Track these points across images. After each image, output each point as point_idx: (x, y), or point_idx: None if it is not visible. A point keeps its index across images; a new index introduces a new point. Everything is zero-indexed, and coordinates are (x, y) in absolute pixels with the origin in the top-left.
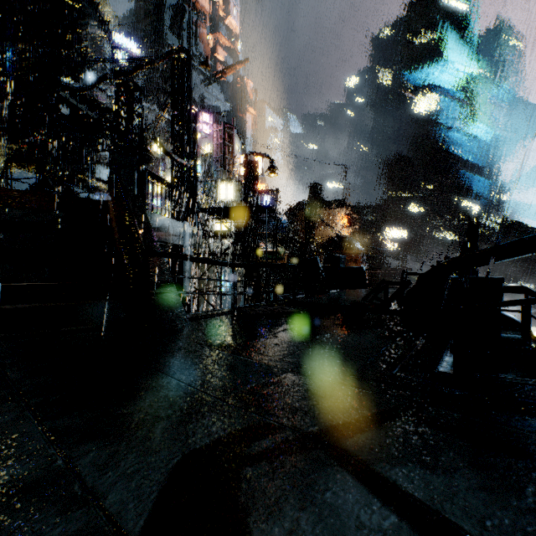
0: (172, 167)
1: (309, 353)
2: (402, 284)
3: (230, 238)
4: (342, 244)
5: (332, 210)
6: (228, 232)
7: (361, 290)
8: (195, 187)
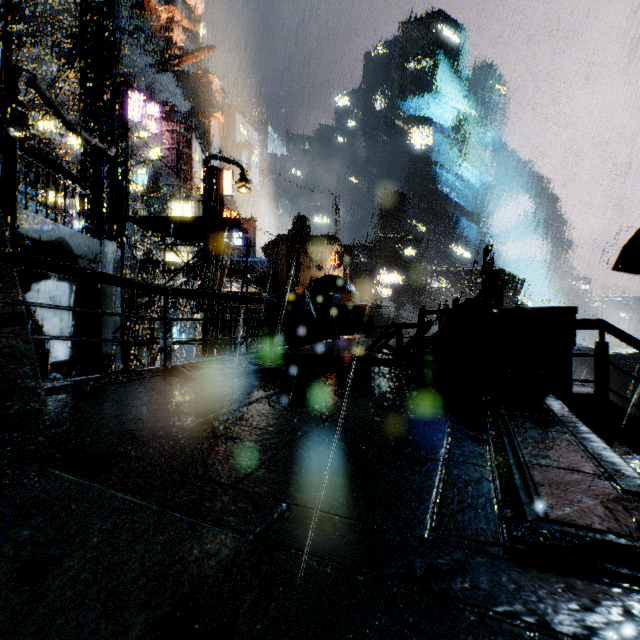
0: (81, 154)
1: (303, 458)
2: (421, 326)
3: (184, 273)
4: (333, 285)
5: (319, 247)
6: (180, 264)
7: (359, 339)
8: (125, 191)
